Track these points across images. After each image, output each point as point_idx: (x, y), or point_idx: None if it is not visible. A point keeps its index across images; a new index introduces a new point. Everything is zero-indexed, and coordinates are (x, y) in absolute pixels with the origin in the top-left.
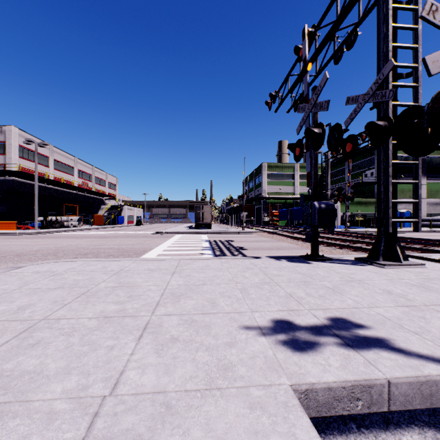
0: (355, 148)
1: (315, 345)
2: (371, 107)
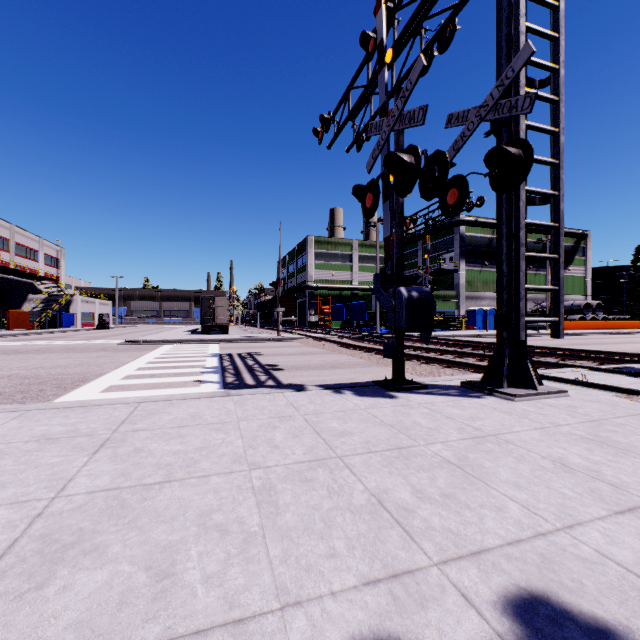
0: (464, 197)
1: None
2: (487, 132)
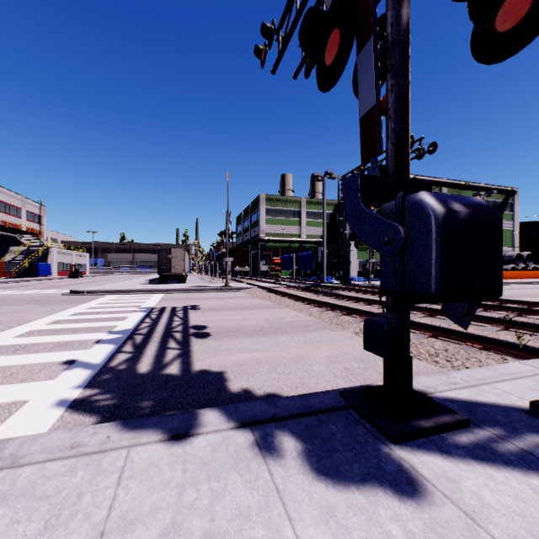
0: None
1: None
2: None
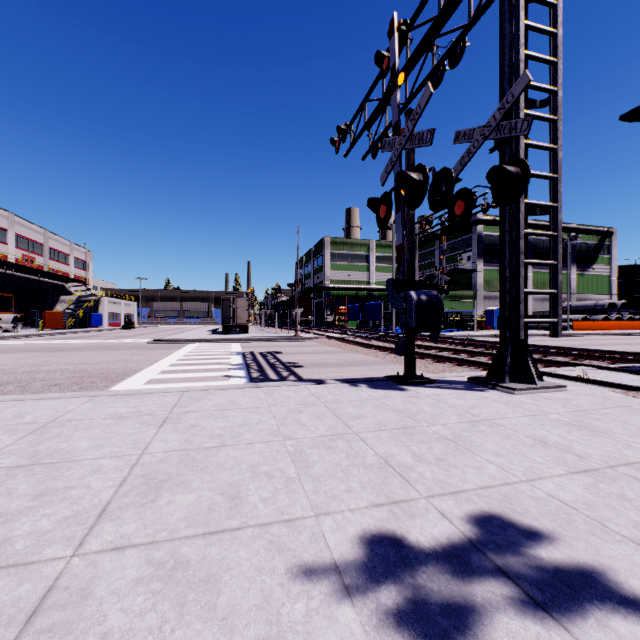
0: (470, 209)
1: (470, 616)
2: (492, 148)
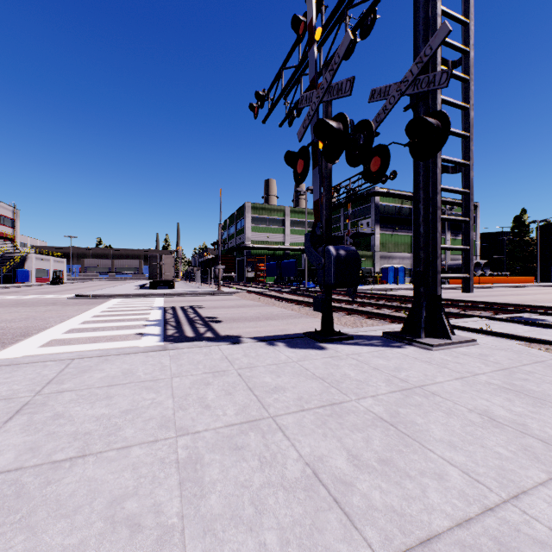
0: (386, 165)
1: None
2: (406, 106)
